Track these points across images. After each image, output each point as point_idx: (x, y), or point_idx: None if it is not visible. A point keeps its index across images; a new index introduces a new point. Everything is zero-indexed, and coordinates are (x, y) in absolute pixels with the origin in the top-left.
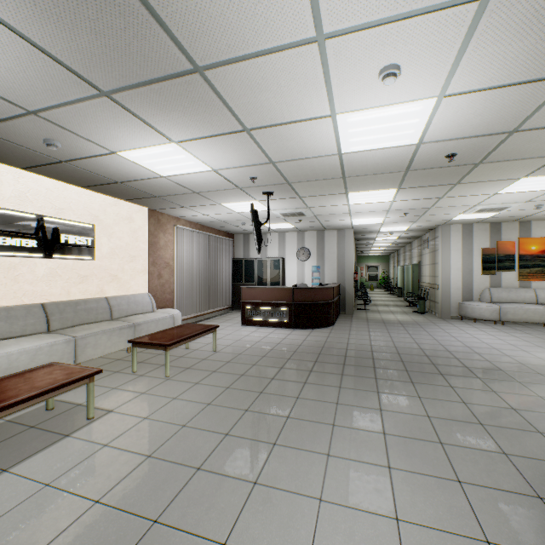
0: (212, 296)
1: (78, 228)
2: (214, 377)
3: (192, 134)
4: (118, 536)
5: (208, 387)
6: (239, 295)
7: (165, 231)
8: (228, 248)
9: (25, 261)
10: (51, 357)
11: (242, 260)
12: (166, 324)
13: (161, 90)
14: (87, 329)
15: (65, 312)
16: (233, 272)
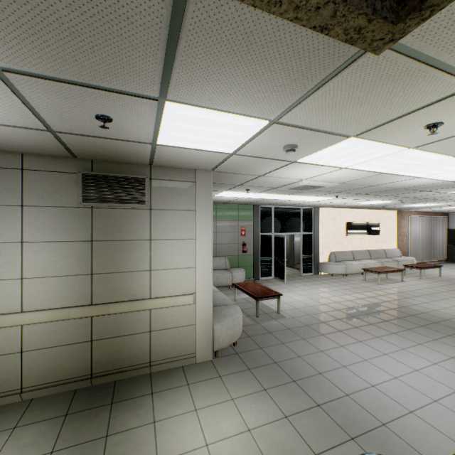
0: (430, 252)
1: (375, 224)
2: (442, 282)
3: (435, 203)
4: (427, 292)
5: (440, 283)
6: (452, 253)
7: (404, 219)
8: (443, 222)
9: (363, 237)
10: (376, 266)
11: (454, 230)
12: (409, 263)
13: (429, 201)
14: (382, 260)
15: (373, 253)
16: (447, 238)
